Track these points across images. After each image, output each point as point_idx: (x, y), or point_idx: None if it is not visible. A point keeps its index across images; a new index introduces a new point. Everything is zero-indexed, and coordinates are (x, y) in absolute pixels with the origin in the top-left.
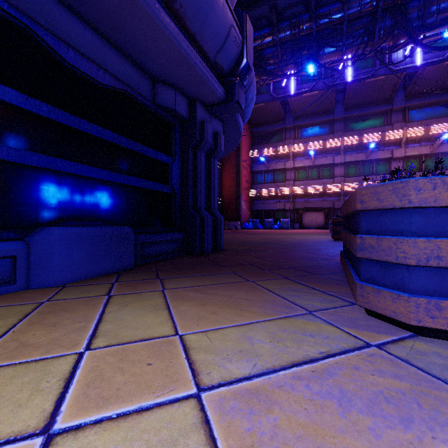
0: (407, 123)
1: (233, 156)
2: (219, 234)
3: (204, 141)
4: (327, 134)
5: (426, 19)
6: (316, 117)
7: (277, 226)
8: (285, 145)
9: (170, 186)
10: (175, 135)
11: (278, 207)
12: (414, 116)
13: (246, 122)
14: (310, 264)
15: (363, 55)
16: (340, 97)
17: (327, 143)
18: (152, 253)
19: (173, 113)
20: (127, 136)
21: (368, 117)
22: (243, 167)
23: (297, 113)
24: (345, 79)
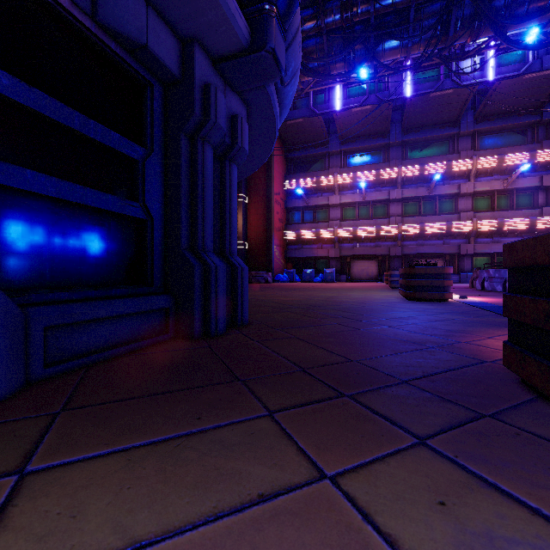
0: (476, 151)
1: (262, 187)
2: (239, 297)
3: (209, 123)
4: (380, 163)
5: (515, 9)
6: (367, 141)
7: (319, 278)
8: (329, 174)
9: (140, 205)
10: (152, 106)
11: (321, 254)
12: (485, 143)
13: (283, 117)
14: (428, 365)
15: (428, 61)
16: (397, 116)
17: (381, 174)
18: (87, 344)
19: (145, 55)
20: (15, 73)
21: (430, 143)
22: (276, 202)
23: (344, 134)
24: (403, 94)
